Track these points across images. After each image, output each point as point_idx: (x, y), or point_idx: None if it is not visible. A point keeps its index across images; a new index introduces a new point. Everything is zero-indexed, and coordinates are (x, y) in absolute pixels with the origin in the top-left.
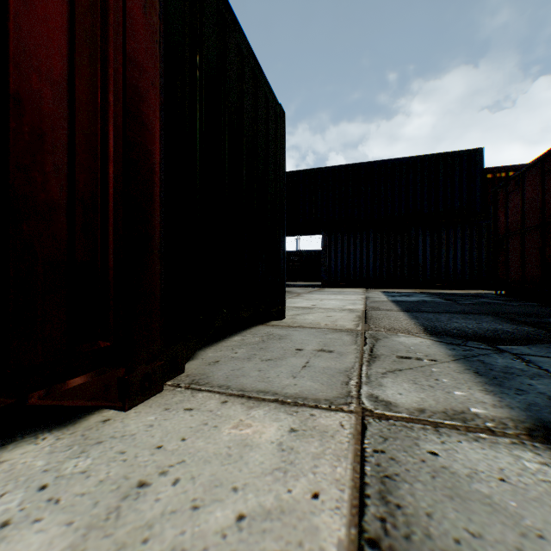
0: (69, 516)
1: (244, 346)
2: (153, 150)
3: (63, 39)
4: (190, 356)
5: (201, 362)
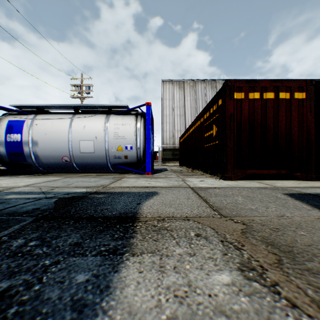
0: (298, 182)
1: None
2: (311, 137)
3: (296, 130)
4: None
5: None
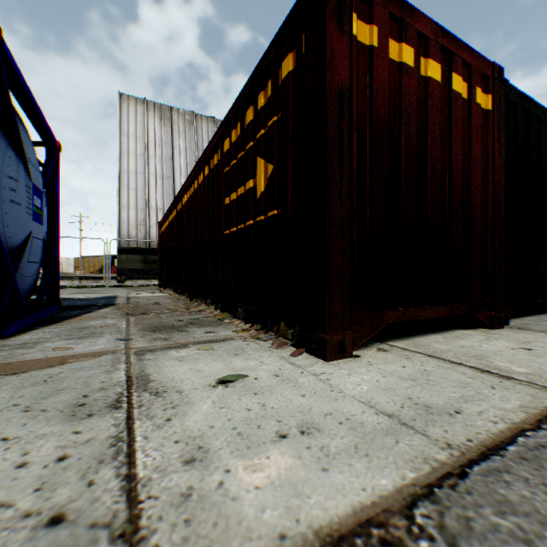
0: (506, 341)
1: (542, 321)
2: (500, 217)
3: (478, 192)
4: (509, 318)
5: (513, 323)
